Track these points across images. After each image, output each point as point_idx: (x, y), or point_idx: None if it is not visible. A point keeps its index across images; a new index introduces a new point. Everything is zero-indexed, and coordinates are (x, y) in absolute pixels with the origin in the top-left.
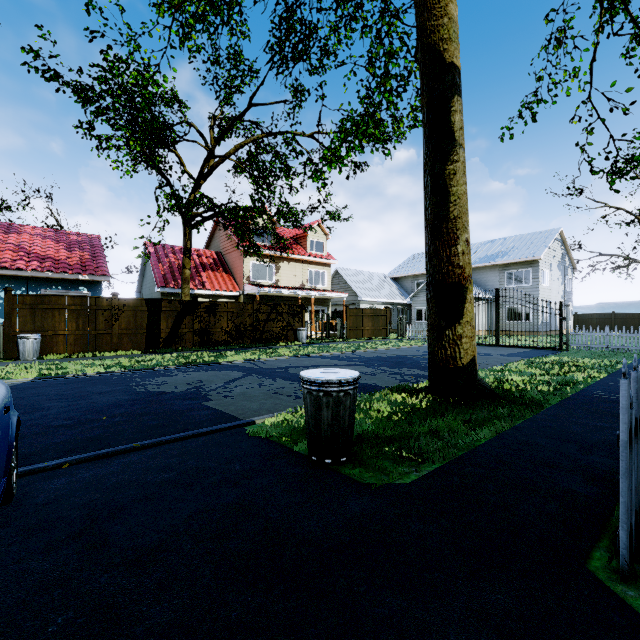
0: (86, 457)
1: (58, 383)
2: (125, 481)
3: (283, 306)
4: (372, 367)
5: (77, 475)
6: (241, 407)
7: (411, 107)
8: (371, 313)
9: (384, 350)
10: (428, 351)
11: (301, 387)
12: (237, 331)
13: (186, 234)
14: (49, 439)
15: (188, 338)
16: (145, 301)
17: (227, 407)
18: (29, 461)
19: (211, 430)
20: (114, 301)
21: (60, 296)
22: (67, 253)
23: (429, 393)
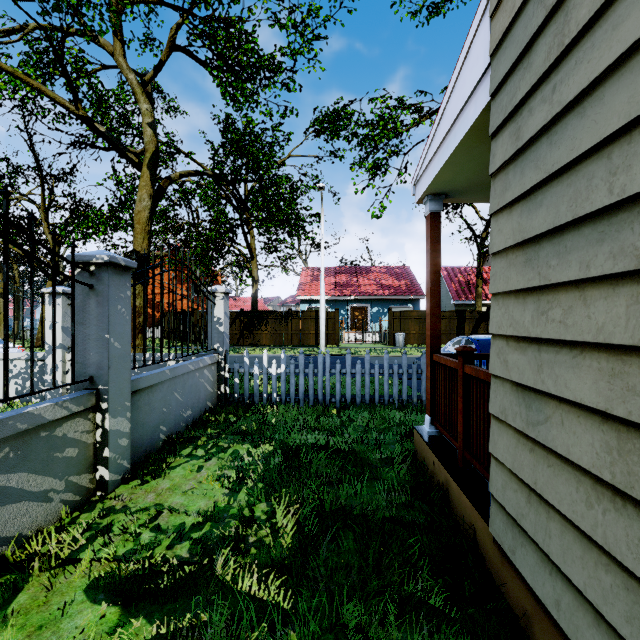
0: None
1: None
2: None
3: None
4: None
5: None
6: None
7: None
8: None
9: None
10: None
11: None
12: None
13: (480, 263)
14: None
15: None
16: (455, 312)
17: None
18: None
19: None
20: None
21: (411, 311)
22: (398, 282)
23: None
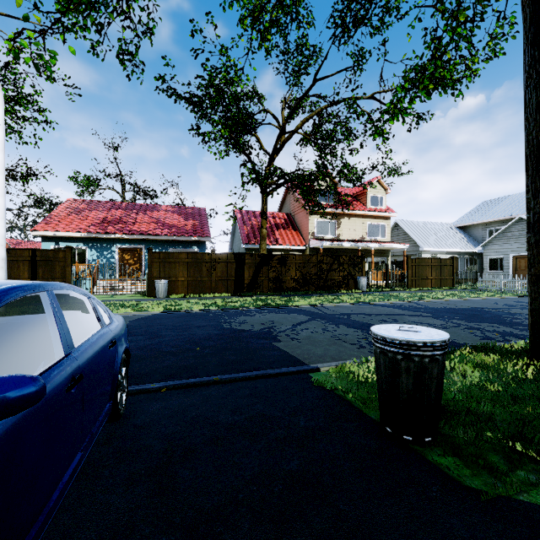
0: (178, 384)
1: (174, 316)
2: (202, 416)
3: (344, 257)
4: (441, 319)
5: (169, 401)
6: (306, 351)
7: (489, 36)
8: (435, 263)
9: (452, 301)
10: (530, 307)
11: (364, 335)
12: (303, 279)
13: (263, 200)
14: (159, 363)
15: (264, 284)
16: (233, 255)
17: (294, 350)
18: (142, 380)
19: (278, 373)
20: (213, 255)
21: (179, 252)
22: (185, 222)
23: (533, 359)
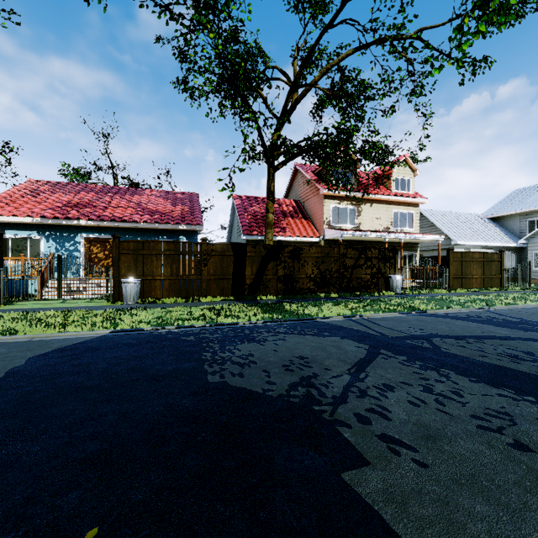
0: None
1: (125, 343)
2: None
3: (372, 250)
4: None
5: None
6: None
7: None
8: (480, 258)
9: (537, 308)
10: None
11: None
12: (322, 278)
13: (270, 175)
14: None
15: (272, 285)
16: (231, 246)
17: None
18: None
19: None
20: (203, 246)
21: (157, 242)
22: (172, 208)
23: None
